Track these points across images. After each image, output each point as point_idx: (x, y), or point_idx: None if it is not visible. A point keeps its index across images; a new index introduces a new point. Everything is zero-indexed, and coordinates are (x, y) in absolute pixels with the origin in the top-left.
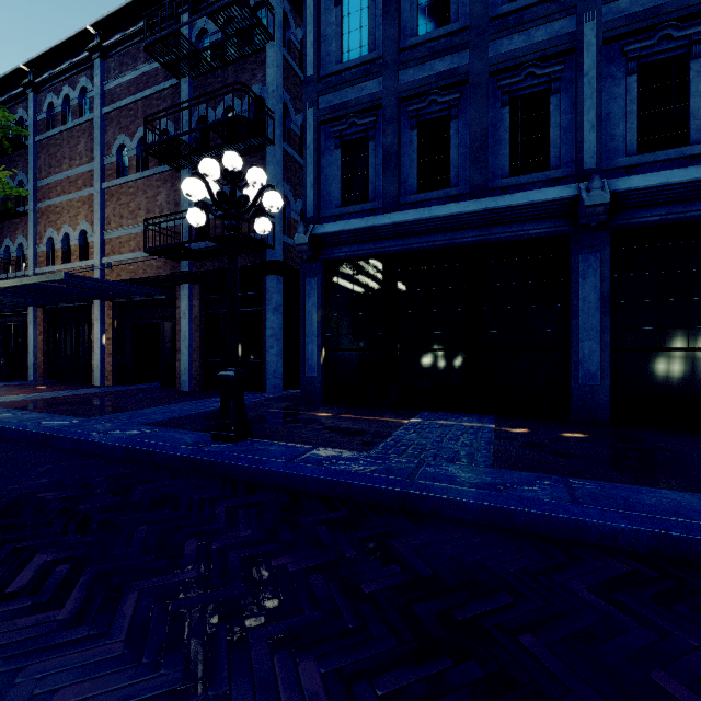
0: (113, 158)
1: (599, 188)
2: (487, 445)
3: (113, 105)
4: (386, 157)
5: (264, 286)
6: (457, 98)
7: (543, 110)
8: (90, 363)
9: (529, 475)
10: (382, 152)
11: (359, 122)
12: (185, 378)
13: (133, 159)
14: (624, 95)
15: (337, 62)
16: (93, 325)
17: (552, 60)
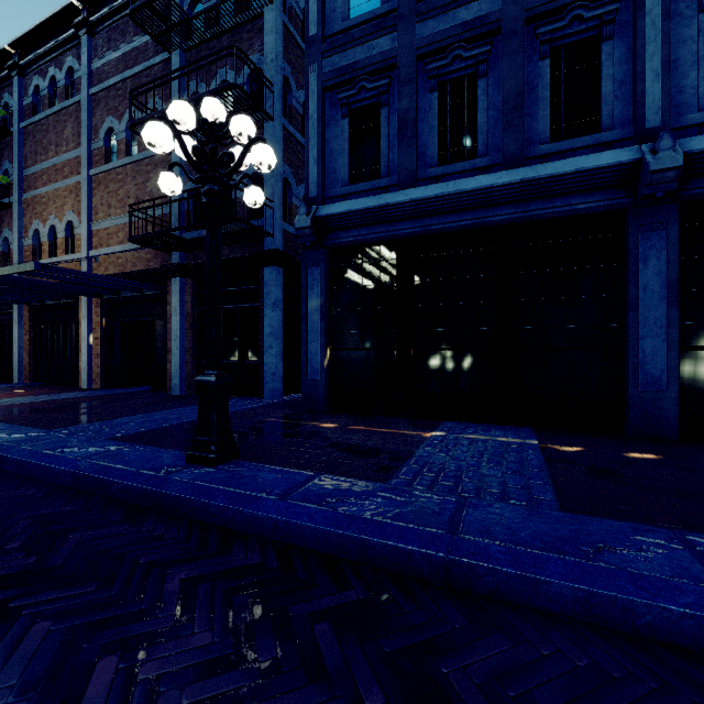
0: (100, 142)
1: (669, 149)
2: (541, 471)
3: (100, 85)
4: (401, 124)
5: (262, 279)
6: (486, 51)
7: (592, 60)
8: (77, 364)
9: (622, 526)
10: (397, 119)
11: (370, 85)
12: (176, 381)
13: (121, 143)
14: (696, 37)
15: (344, 19)
16: (80, 324)
17: (603, 0)
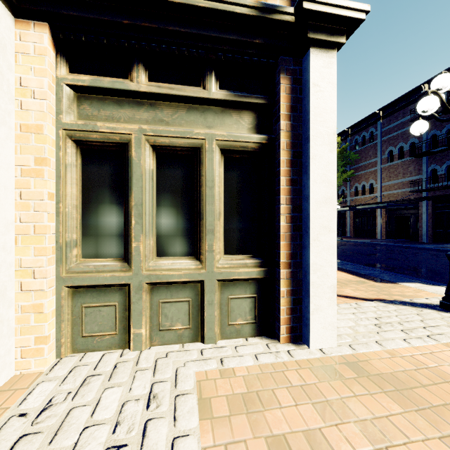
0: (386, 155)
1: None
2: None
3: (386, 136)
4: None
5: None
6: None
7: None
8: (373, 231)
9: None
10: None
11: None
12: (424, 237)
13: (395, 155)
14: None
15: None
16: (376, 217)
17: None
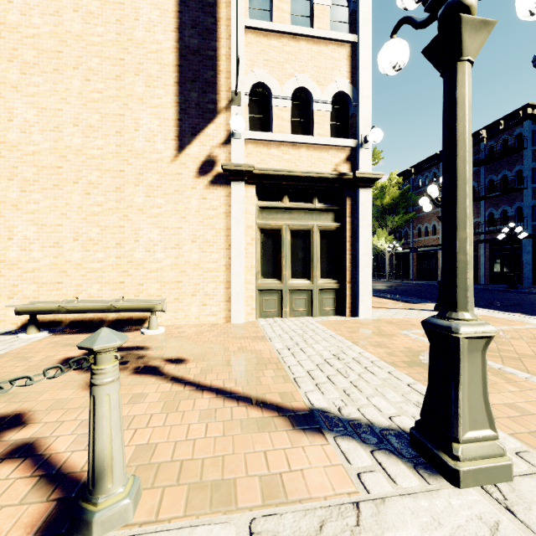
0: None
1: None
2: None
3: None
4: None
5: (522, 243)
6: None
7: None
8: (436, 273)
9: None
10: None
11: None
12: (482, 279)
13: None
14: None
15: None
16: (438, 259)
17: None
